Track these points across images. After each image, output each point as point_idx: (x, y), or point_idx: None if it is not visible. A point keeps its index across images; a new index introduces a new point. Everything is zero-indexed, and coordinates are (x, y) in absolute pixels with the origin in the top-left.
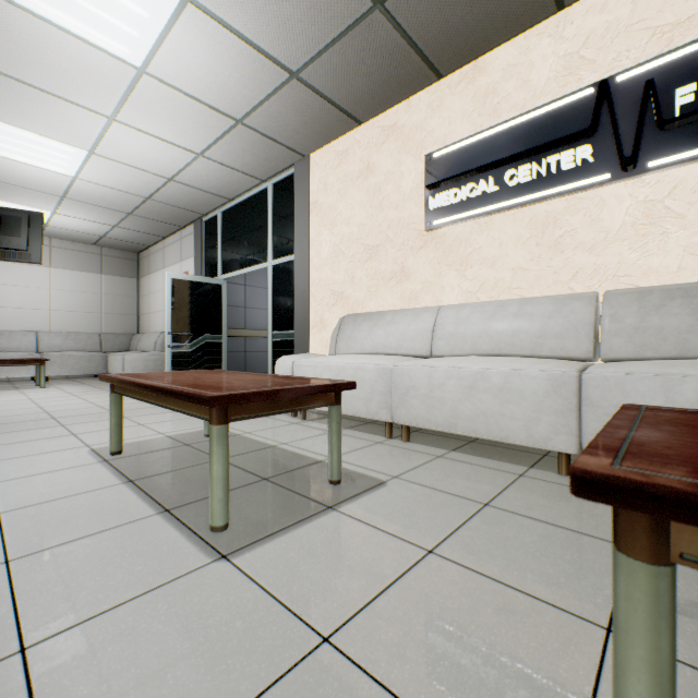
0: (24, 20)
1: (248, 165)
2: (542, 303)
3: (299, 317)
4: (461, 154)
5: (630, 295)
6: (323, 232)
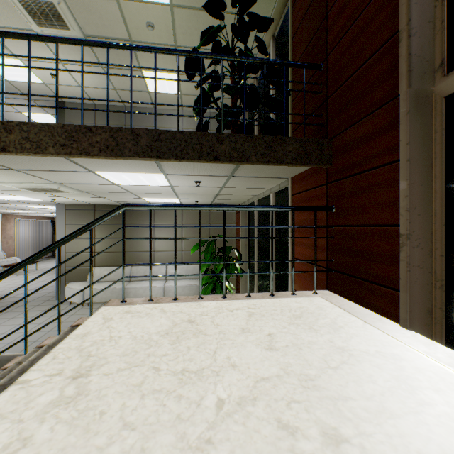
0: None
1: None
2: None
3: None
4: None
5: None
6: None
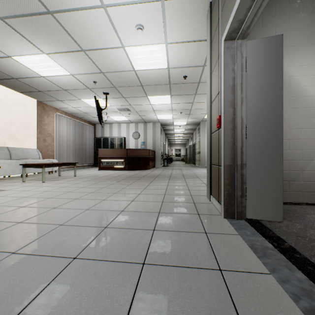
0: None
1: None
2: None
3: None
4: None
5: None
6: None
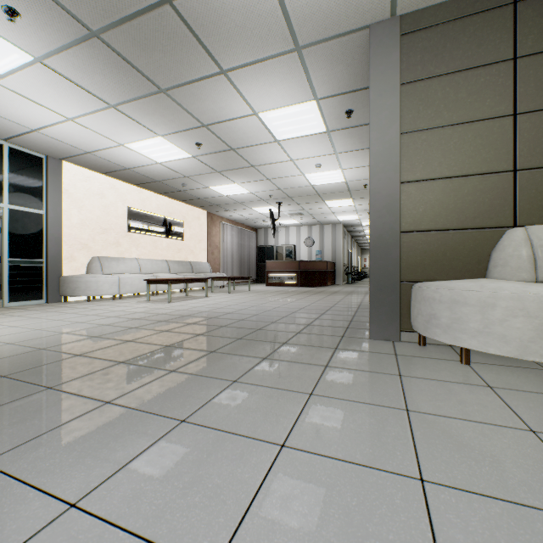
0: (147, 135)
1: (32, 142)
2: (160, 261)
3: (54, 253)
4: (139, 214)
5: (171, 261)
6: (74, 210)
